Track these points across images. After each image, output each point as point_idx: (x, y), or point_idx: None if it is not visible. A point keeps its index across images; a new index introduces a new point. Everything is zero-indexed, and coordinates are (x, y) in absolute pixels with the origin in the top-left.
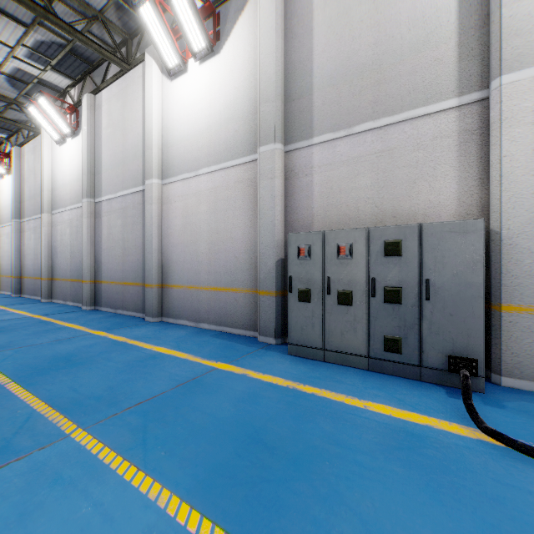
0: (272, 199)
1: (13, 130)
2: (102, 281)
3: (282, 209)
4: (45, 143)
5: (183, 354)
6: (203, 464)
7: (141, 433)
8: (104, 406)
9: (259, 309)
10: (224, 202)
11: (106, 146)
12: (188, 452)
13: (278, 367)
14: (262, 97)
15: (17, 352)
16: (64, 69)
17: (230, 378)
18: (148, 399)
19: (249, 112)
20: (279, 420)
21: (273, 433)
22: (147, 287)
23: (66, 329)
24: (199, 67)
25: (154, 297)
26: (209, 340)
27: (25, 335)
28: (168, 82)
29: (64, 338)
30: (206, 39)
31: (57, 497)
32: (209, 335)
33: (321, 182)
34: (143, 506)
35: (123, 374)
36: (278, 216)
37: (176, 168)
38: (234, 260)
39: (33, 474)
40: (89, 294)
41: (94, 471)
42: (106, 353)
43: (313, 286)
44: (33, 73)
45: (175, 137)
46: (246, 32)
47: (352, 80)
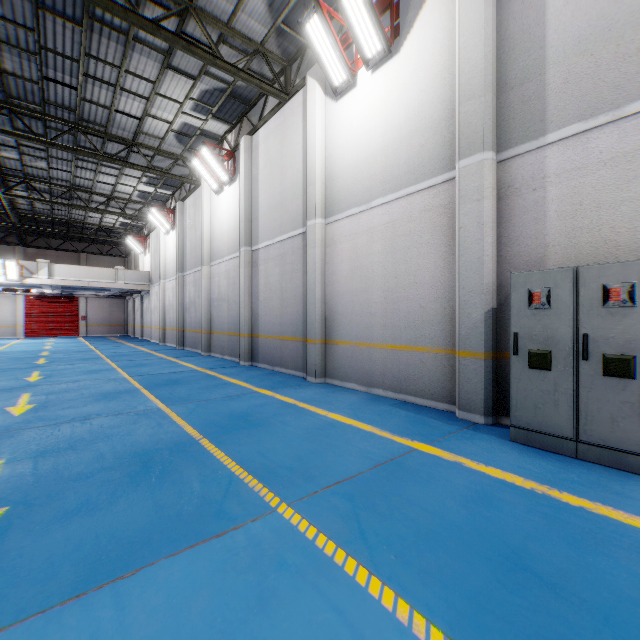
0: (479, 228)
1: (176, 186)
2: (259, 335)
3: (494, 240)
4: (204, 194)
5: (366, 425)
6: (454, 586)
7: (355, 523)
8: (300, 480)
9: (458, 376)
10: (404, 238)
11: (263, 189)
12: (425, 563)
13: (504, 458)
14: (463, 93)
15: (197, 406)
16: (223, 115)
17: (440, 465)
18: (347, 478)
19: (442, 118)
20: (543, 542)
21: (543, 560)
22: (309, 343)
23: (232, 386)
24: (372, 76)
25: (317, 354)
26: (389, 410)
27: (198, 388)
28: (332, 103)
29: (234, 395)
30: (383, 39)
31: (289, 587)
32: (387, 404)
33: (561, 196)
34: (395, 628)
35: (307, 442)
36: (488, 250)
37: (342, 204)
38: (418, 311)
39: (255, 550)
40: (247, 348)
41: (318, 563)
42: (280, 415)
43: (555, 347)
44: (196, 125)
45: (341, 166)
46: (437, 16)
47: (621, 35)
